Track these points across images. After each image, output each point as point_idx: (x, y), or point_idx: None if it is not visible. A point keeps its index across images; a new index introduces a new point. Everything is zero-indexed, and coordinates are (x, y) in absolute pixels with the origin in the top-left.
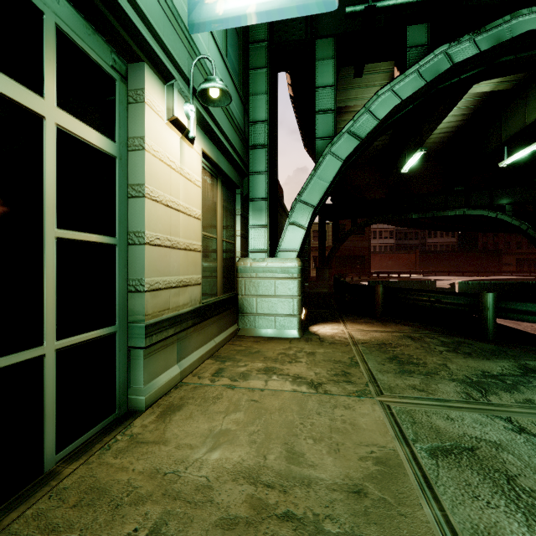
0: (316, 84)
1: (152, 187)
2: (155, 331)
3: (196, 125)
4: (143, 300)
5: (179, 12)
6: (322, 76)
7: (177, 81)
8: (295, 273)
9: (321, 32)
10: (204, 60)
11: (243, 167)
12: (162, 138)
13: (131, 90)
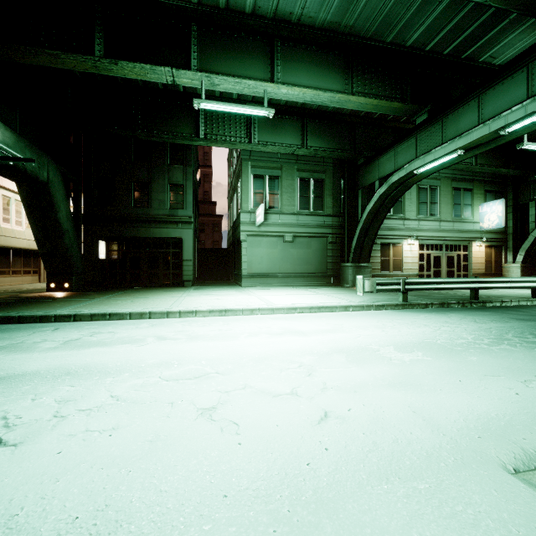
0: (529, 214)
1: (473, 256)
2: (473, 274)
3: (483, 242)
4: (471, 270)
5: (478, 230)
6: (531, 212)
7: (477, 240)
8: (518, 267)
9: (534, 196)
10: (485, 230)
11: (504, 240)
12: (475, 249)
13: (470, 245)
